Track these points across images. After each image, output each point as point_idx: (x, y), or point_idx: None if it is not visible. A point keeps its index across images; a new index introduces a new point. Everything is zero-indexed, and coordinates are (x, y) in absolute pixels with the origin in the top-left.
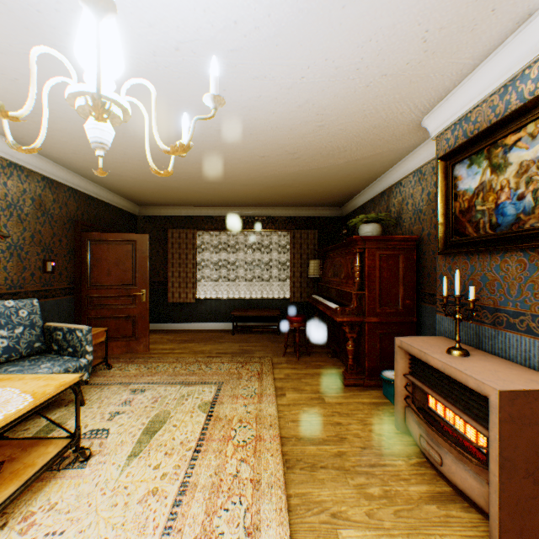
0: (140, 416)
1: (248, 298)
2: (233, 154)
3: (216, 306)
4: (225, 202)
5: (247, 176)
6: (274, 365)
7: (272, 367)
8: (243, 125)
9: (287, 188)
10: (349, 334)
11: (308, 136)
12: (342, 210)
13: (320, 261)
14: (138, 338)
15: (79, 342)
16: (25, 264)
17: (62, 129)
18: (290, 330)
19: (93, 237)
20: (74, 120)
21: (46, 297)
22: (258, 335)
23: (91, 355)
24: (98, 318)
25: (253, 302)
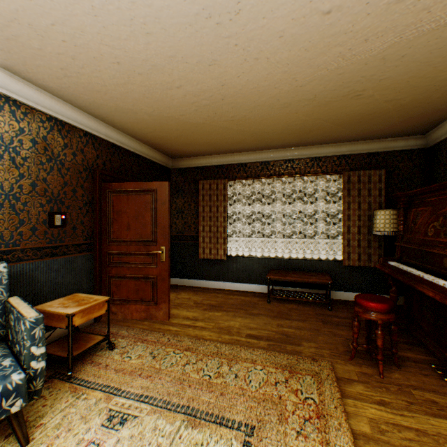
0: None
1: (286, 257)
2: (271, 19)
3: (249, 265)
4: (258, 143)
5: (290, 83)
6: (341, 386)
7: (338, 393)
8: None
9: (350, 102)
10: None
11: None
12: (425, 139)
13: (399, 211)
14: (157, 303)
15: (22, 339)
16: (22, 217)
17: (13, 13)
18: (344, 302)
19: (113, 187)
20: None
21: (54, 255)
22: (301, 307)
23: (41, 361)
24: (118, 277)
25: (292, 263)
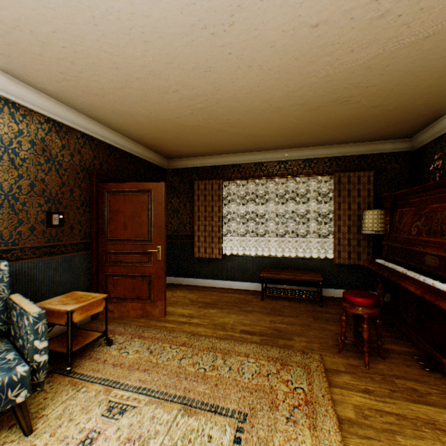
0: None
1: (280, 256)
2: (263, 30)
3: (243, 264)
4: (252, 145)
5: (282, 89)
6: (329, 377)
7: (326, 383)
8: None
9: (339, 107)
10: None
11: None
12: (411, 142)
13: (386, 211)
14: (153, 300)
15: (26, 333)
16: (21, 217)
17: (16, 21)
18: (335, 299)
19: (110, 187)
20: None
21: (52, 254)
22: (293, 304)
23: (44, 354)
24: (114, 276)
25: (285, 261)
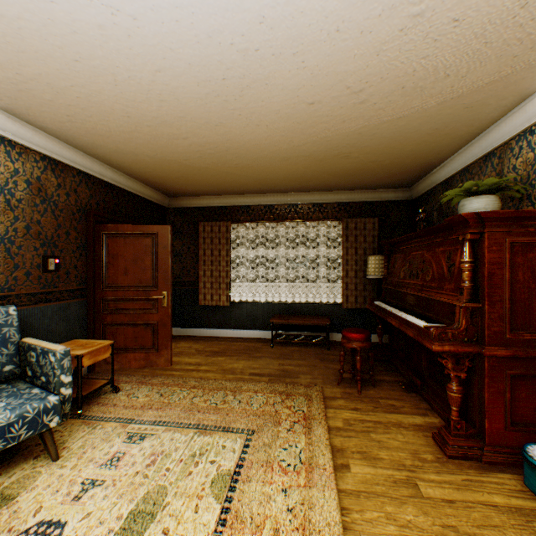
0: (121, 495)
1: (290, 302)
2: (268, 102)
3: (253, 311)
4: (262, 187)
5: (288, 143)
6: (327, 402)
7: (323, 406)
8: (282, 33)
9: (341, 160)
10: (452, 372)
11: (389, 47)
12: (410, 192)
13: (384, 257)
14: (158, 349)
15: (52, 369)
16: (17, 261)
17: (36, 75)
18: None
19: (108, 229)
20: (41, 55)
21: (47, 301)
22: (303, 349)
23: (69, 388)
24: (114, 325)
25: (295, 307)
